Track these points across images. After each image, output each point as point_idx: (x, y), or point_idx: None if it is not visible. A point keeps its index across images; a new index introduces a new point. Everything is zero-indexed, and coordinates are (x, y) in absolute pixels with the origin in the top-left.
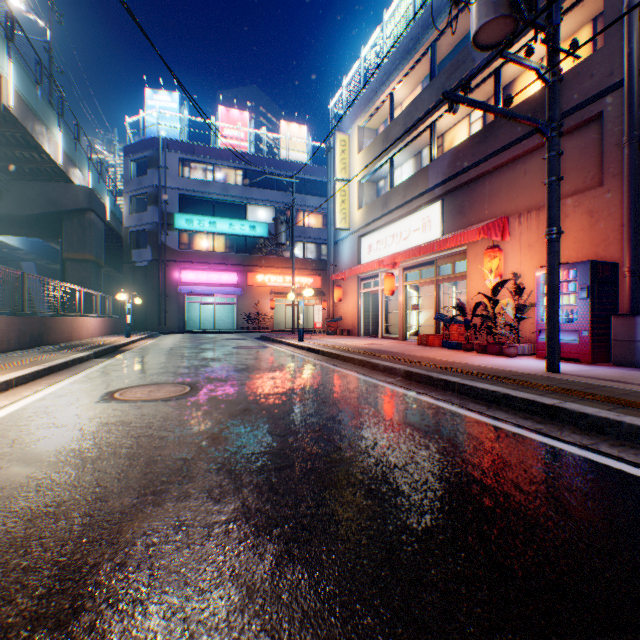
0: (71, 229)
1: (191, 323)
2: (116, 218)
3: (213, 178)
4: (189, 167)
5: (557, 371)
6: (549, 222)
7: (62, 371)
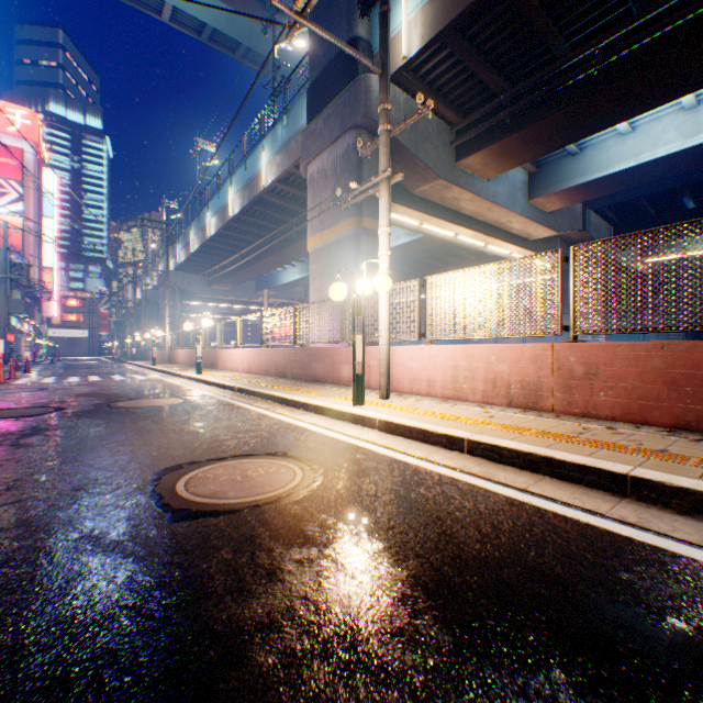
0: None
1: None
2: None
3: None
4: None
5: None
6: None
7: None
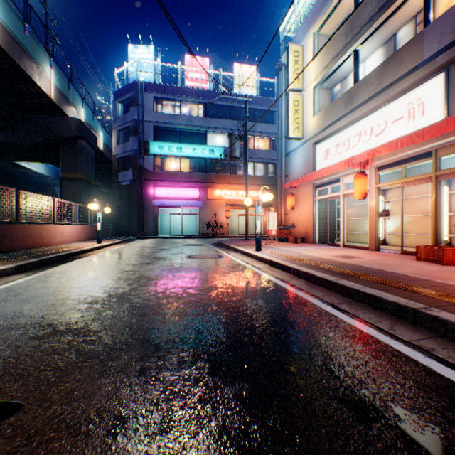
0: (66, 154)
1: (164, 230)
2: (109, 149)
3: (180, 112)
4: (161, 104)
5: None
6: None
7: None
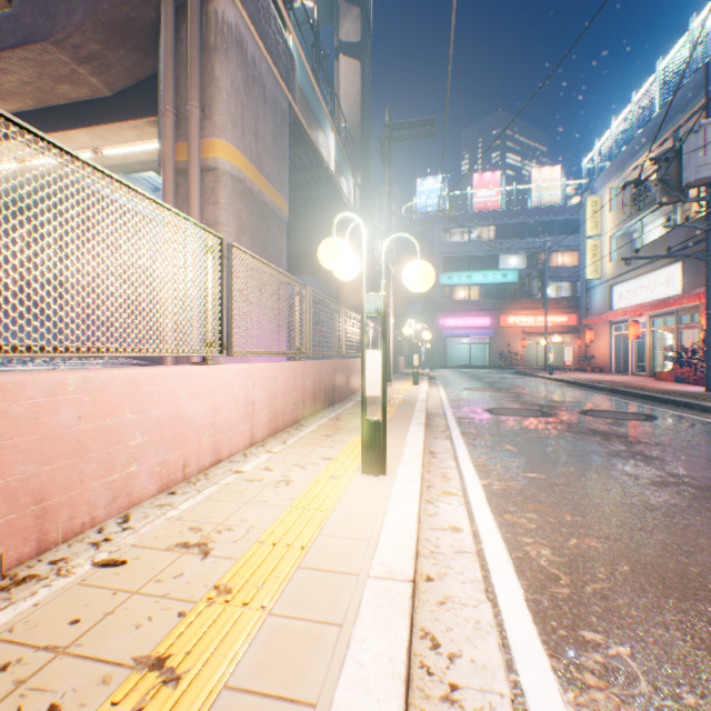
0: None
1: (448, 360)
2: None
3: (468, 239)
4: (448, 233)
5: (709, 391)
6: (704, 308)
7: (428, 383)
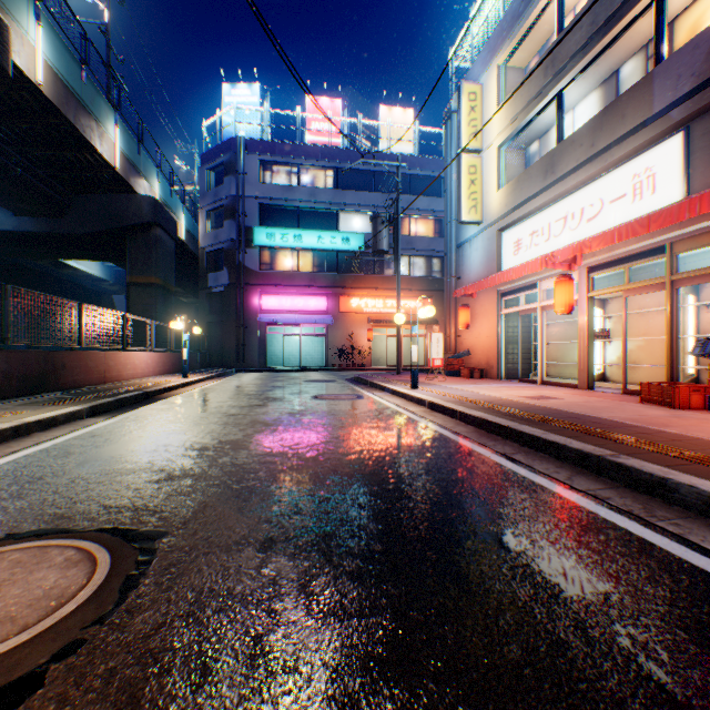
0: (135, 248)
1: (274, 359)
2: (194, 239)
3: (298, 182)
4: (270, 171)
5: None
6: None
7: None
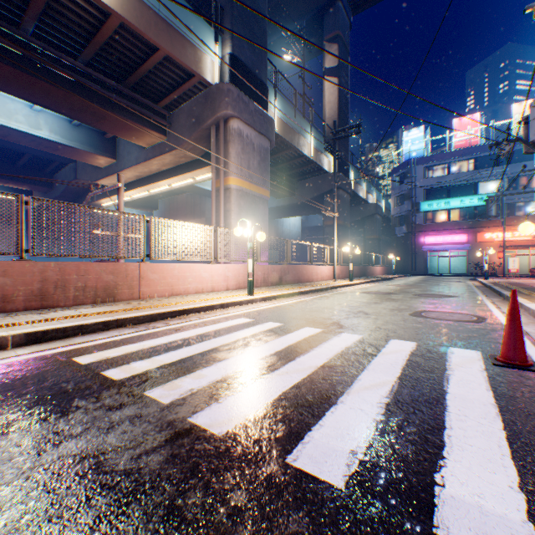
0: (367, 224)
1: (431, 269)
2: (386, 209)
3: (446, 172)
4: (429, 170)
5: None
6: None
7: (374, 282)
